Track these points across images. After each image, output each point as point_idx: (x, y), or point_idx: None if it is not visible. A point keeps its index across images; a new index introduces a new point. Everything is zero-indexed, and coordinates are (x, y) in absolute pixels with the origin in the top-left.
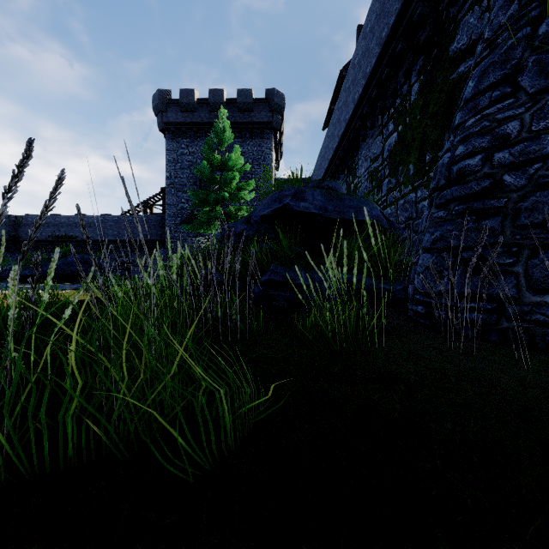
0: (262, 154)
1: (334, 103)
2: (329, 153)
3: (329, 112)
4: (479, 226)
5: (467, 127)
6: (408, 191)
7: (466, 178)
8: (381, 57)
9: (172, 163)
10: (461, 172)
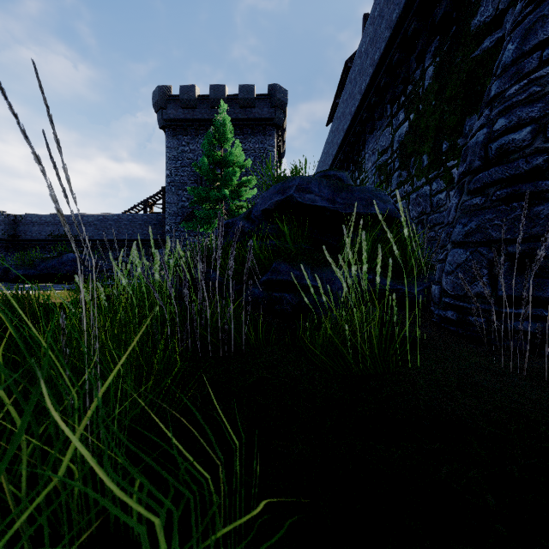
0: (264, 151)
1: (338, 97)
2: (334, 148)
3: (334, 107)
4: (531, 214)
5: (509, 96)
6: (422, 184)
7: (509, 157)
8: (391, 40)
9: (173, 161)
10: (503, 150)
